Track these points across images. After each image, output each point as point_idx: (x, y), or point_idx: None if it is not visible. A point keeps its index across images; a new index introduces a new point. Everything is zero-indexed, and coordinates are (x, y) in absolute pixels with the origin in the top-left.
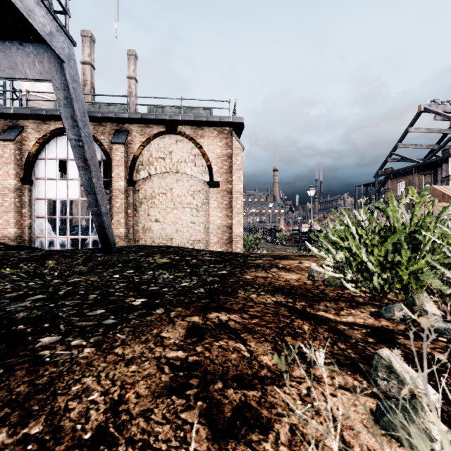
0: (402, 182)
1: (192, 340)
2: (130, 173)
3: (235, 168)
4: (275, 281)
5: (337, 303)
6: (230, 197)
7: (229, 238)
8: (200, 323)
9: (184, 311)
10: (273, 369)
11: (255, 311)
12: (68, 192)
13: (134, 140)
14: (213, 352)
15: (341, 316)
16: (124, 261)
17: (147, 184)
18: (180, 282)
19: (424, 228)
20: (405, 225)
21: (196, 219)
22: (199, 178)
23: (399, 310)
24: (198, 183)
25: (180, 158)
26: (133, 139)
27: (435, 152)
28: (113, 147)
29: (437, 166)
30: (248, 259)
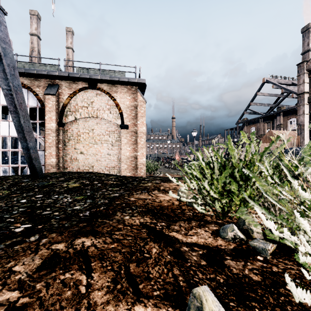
0: (253, 128)
1: (40, 273)
2: (60, 117)
3: (139, 115)
4: (151, 202)
5: (190, 222)
6: (136, 136)
7: (135, 165)
8: (62, 251)
9: (56, 237)
10: (97, 310)
11: (120, 234)
12: (9, 131)
13: (63, 92)
14: (51, 290)
15: (188, 236)
16: (42, 186)
17: (74, 125)
18: (73, 206)
19: (252, 163)
20: (241, 160)
21: (112, 152)
22: (113, 122)
23: (231, 231)
24: (113, 126)
25: (99, 107)
26: (63, 92)
27: (272, 109)
28: (46, 97)
29: (274, 118)
30: (141, 183)
